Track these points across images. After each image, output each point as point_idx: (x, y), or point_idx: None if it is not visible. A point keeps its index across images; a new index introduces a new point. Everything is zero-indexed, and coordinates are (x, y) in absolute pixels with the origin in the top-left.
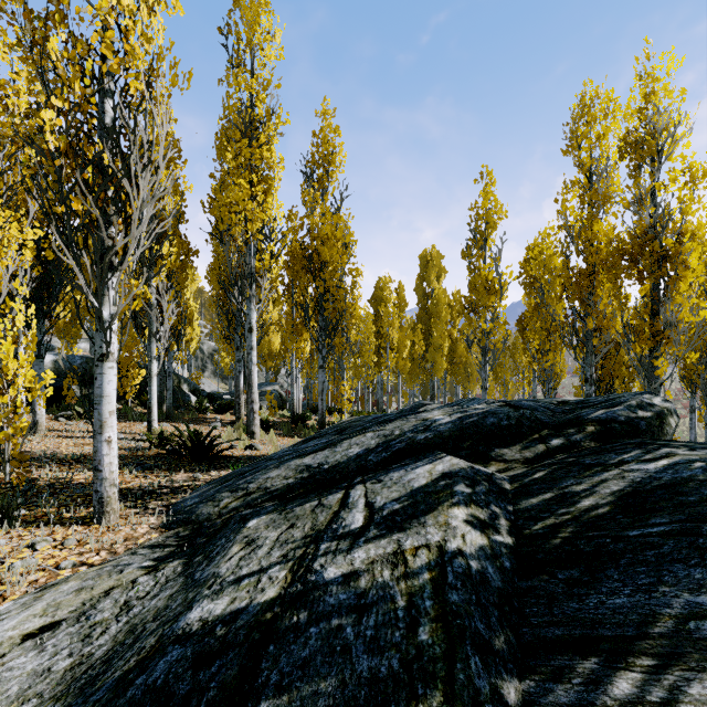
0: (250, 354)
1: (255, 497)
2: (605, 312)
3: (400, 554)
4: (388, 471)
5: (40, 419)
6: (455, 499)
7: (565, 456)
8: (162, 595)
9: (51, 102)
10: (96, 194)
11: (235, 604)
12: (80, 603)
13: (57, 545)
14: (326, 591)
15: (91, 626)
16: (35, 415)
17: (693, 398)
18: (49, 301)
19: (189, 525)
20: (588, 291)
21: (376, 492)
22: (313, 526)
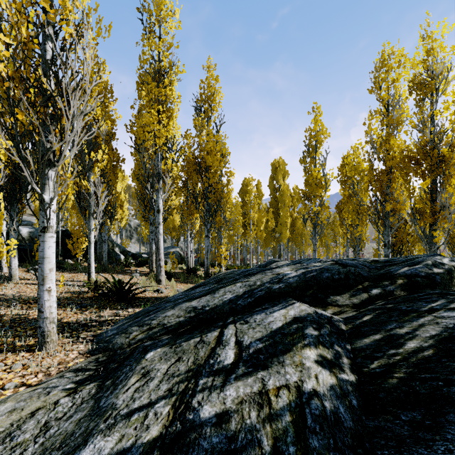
0: (158, 227)
1: (155, 331)
2: (398, 199)
3: (264, 394)
4: (252, 313)
5: (14, 271)
6: (306, 341)
7: (383, 303)
8: (74, 418)
9: (4, 41)
10: (36, 109)
11: (122, 443)
12: (9, 424)
13: (7, 368)
14: (201, 433)
15: (12, 448)
16: (11, 269)
17: (453, 257)
18: (20, 191)
19: (107, 352)
20: (386, 184)
21: (243, 331)
22: (194, 360)
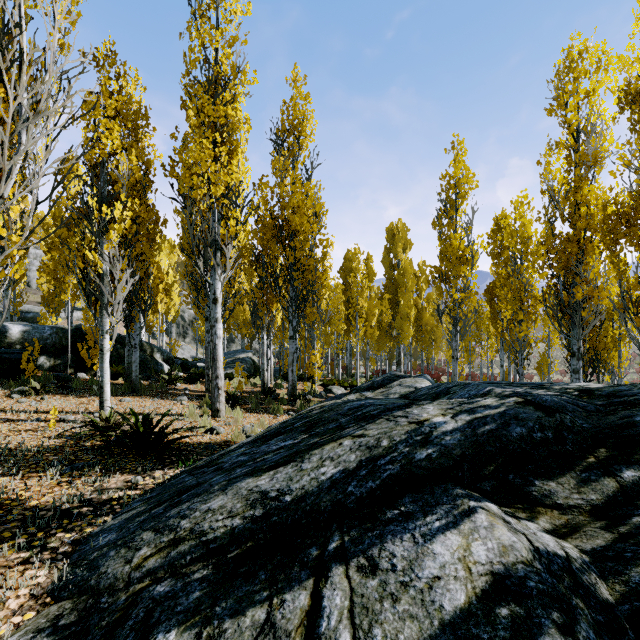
0: (214, 326)
1: (183, 551)
2: (596, 281)
3: None
4: (381, 528)
5: None
6: None
7: None
8: None
9: None
10: None
11: None
12: None
13: None
14: None
15: None
16: None
17: None
18: None
19: (83, 595)
20: (577, 258)
21: (370, 608)
22: None
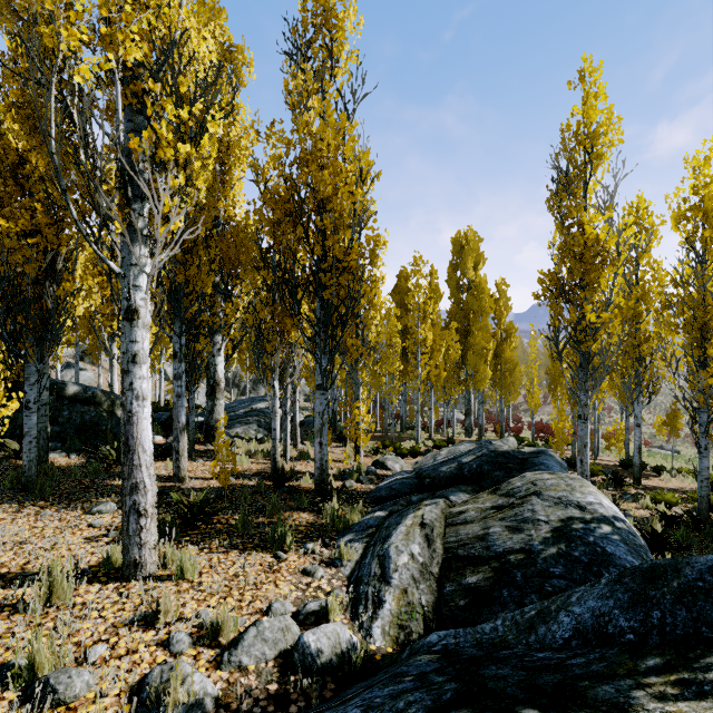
0: (128, 372)
1: None
2: None
3: None
4: None
5: None
6: None
7: None
8: None
9: None
10: None
11: None
12: None
13: None
14: None
15: None
16: None
17: None
18: None
19: None
20: None
21: None
22: None
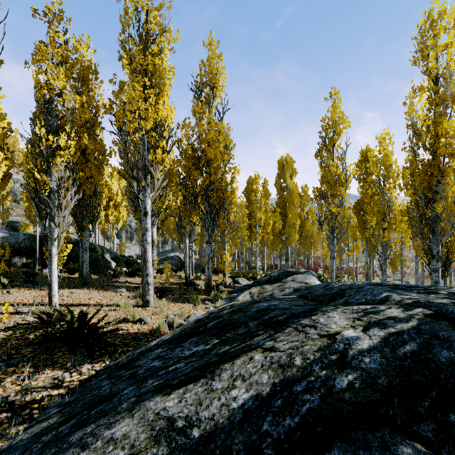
0: (145, 234)
1: None
2: (453, 198)
3: None
4: None
5: None
6: None
7: None
8: None
9: None
10: None
11: None
12: None
13: None
14: None
15: None
16: None
17: None
18: None
19: None
20: (437, 179)
21: None
22: None
